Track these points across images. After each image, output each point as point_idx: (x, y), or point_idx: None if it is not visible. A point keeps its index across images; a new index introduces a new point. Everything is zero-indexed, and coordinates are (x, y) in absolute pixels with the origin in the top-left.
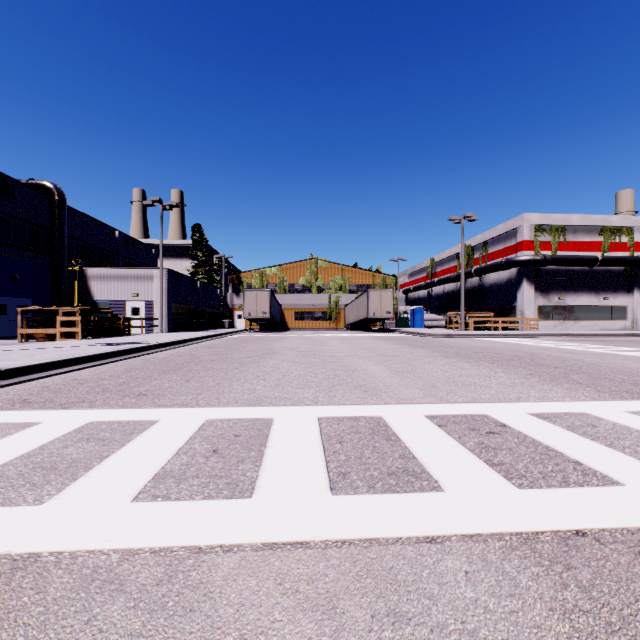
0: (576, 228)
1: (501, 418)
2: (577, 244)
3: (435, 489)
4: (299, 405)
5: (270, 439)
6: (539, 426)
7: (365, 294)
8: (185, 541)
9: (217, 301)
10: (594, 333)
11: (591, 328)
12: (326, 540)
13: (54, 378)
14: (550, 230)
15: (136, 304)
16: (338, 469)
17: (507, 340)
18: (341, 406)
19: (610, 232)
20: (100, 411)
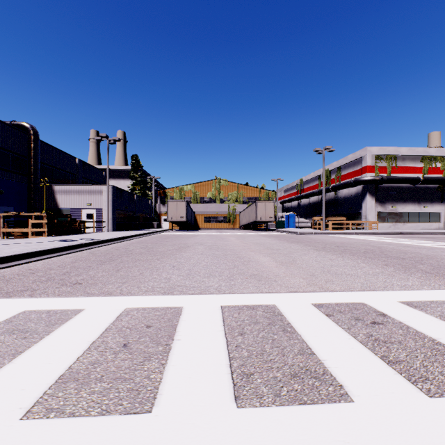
0: (404, 157)
1: (378, 307)
2: (405, 168)
3: (343, 398)
4: (205, 293)
5: (178, 330)
6: (415, 315)
7: (254, 204)
8: None
9: (149, 209)
10: (418, 232)
11: (415, 228)
12: None
13: (13, 268)
14: (386, 158)
15: (90, 211)
16: (241, 369)
17: (357, 237)
18: (240, 294)
19: (428, 160)
20: (36, 300)
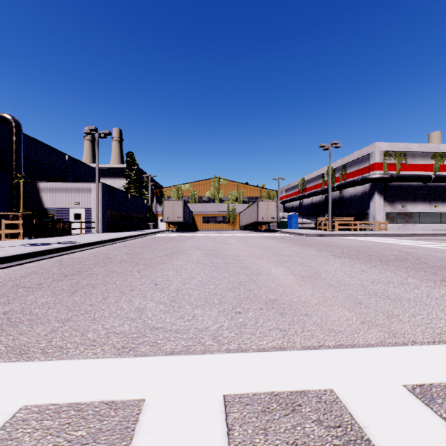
0: (414, 154)
1: None
2: (415, 166)
3: None
4: (195, 351)
5: None
6: None
7: (255, 203)
8: None
9: (144, 209)
10: (433, 233)
11: (425, 229)
12: None
13: None
14: (395, 155)
15: (78, 210)
16: None
17: (370, 239)
18: (258, 354)
19: (440, 157)
20: None
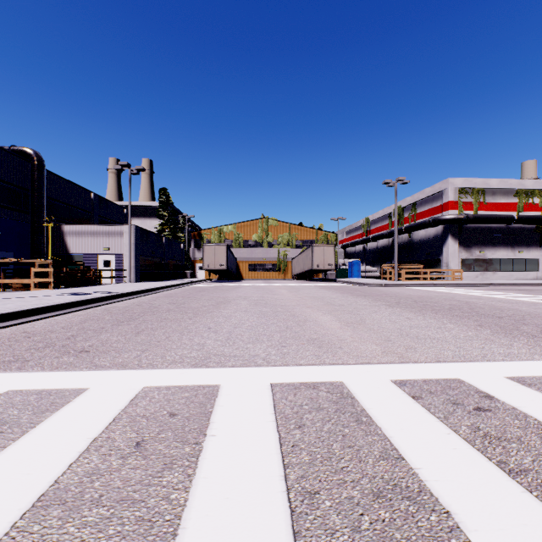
0: (494, 191)
1: (480, 385)
2: (495, 205)
3: (454, 535)
4: (250, 366)
5: (212, 421)
6: (531, 398)
7: (310, 248)
8: None
9: (181, 255)
10: (513, 283)
11: (507, 278)
12: None
13: (4, 330)
14: (472, 192)
15: (107, 257)
16: (301, 484)
17: (438, 289)
18: (296, 367)
19: (524, 194)
20: (26, 375)
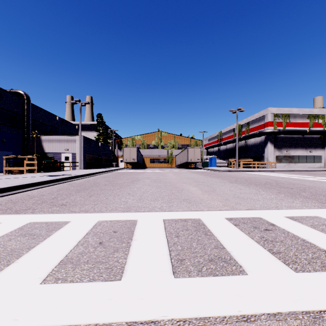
0: (295, 115)
1: (270, 220)
2: (296, 123)
3: (241, 273)
4: (152, 211)
5: (135, 234)
6: (294, 225)
7: (186, 149)
8: (71, 320)
9: (109, 153)
10: (305, 169)
11: (303, 167)
12: (172, 319)
13: (17, 195)
14: (282, 116)
15: (67, 154)
16: (177, 256)
17: (261, 173)
18: (176, 212)
19: (313, 117)
20: (37, 215)
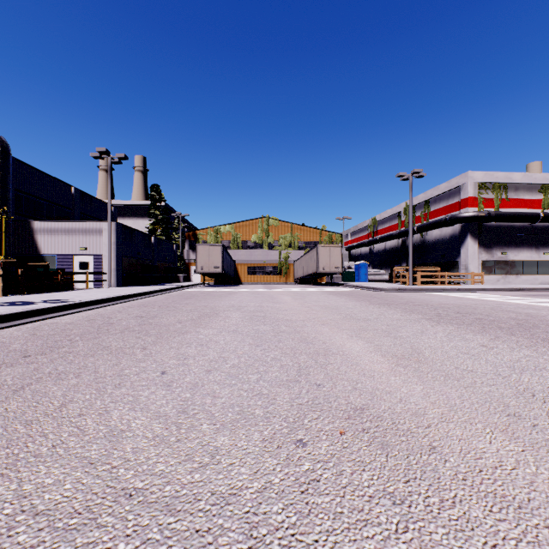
0: (517, 186)
1: None
2: (518, 201)
3: None
4: None
5: None
6: None
7: (314, 249)
8: None
9: (173, 256)
10: (545, 287)
11: (532, 282)
12: None
13: None
14: (493, 187)
15: (84, 258)
16: None
17: (466, 295)
18: None
19: None
20: None
